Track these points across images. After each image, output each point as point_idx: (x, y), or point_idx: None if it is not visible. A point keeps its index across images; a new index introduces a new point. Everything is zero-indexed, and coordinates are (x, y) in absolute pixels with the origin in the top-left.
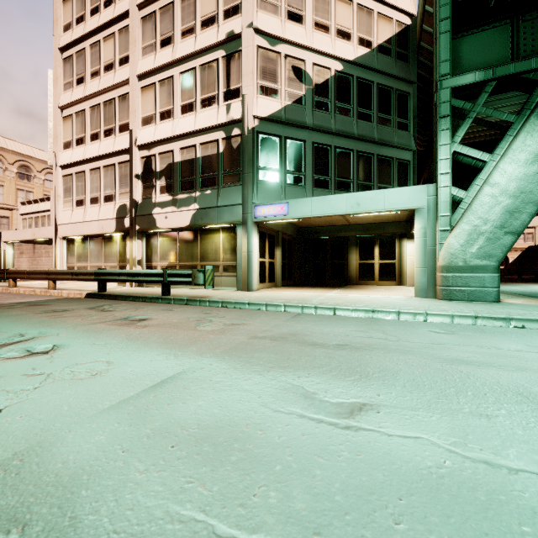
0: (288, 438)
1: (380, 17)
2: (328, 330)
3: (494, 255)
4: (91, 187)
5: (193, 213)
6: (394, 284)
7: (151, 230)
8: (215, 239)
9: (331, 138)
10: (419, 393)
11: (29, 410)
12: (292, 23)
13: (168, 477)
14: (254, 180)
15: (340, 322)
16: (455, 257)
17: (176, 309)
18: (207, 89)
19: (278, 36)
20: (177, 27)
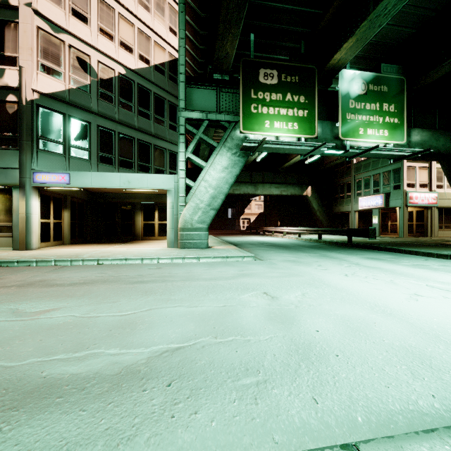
0: None
1: (156, 44)
2: (76, 275)
3: (206, 222)
4: None
5: None
6: None
7: None
8: None
9: (115, 125)
10: (93, 299)
11: None
12: (76, 20)
13: None
14: (33, 148)
15: (93, 269)
16: (187, 222)
17: None
18: None
19: (62, 26)
20: None
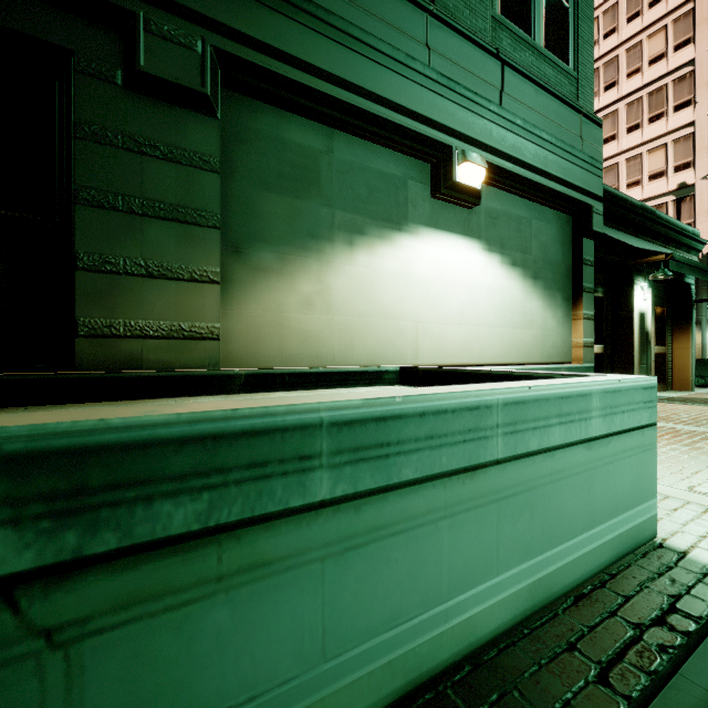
0: None
1: None
2: None
3: None
4: None
5: None
6: None
7: None
8: None
9: None
10: None
11: None
12: None
13: None
14: (707, 291)
15: None
16: None
17: None
18: None
19: None
20: (622, 181)
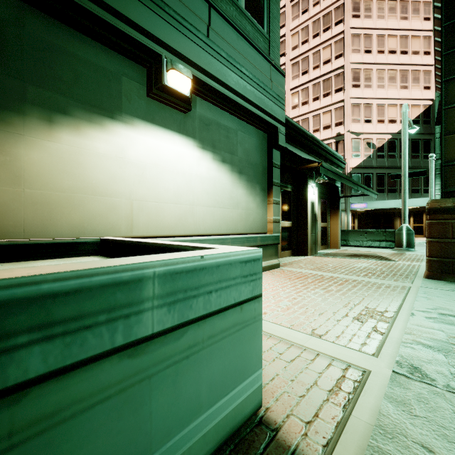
0: None
1: (412, 106)
2: None
3: None
4: None
5: None
6: (422, 237)
7: None
8: None
9: (385, 170)
10: None
11: None
12: (366, 124)
13: None
14: (350, 193)
15: None
16: None
17: None
18: None
19: (360, 132)
20: (310, 128)
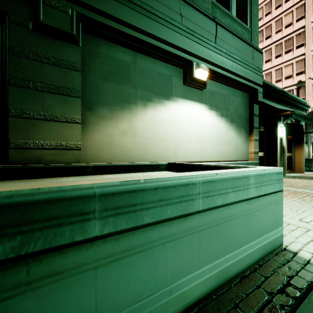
0: None
1: None
2: None
3: None
4: None
5: None
6: None
7: None
8: None
9: None
10: None
11: None
12: None
13: None
14: (311, 128)
15: None
16: None
17: None
18: None
19: None
20: (273, 79)
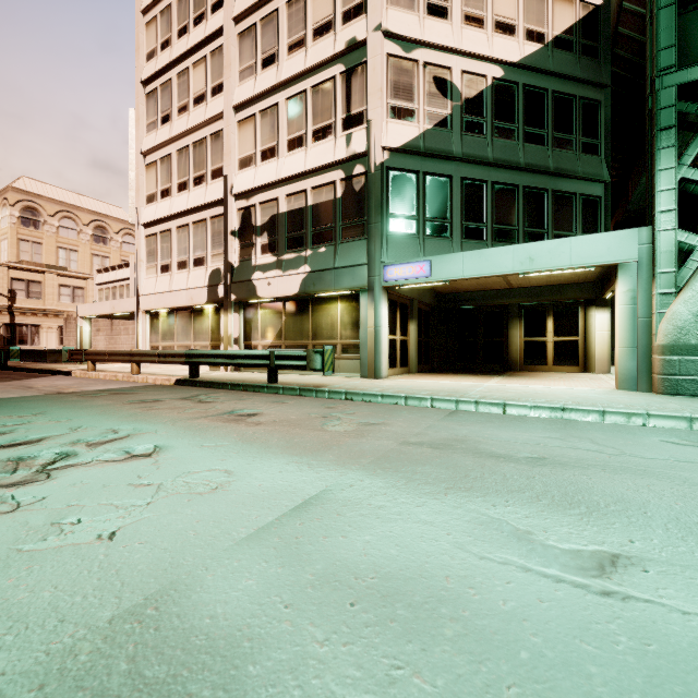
0: (519, 604)
1: None
2: (507, 436)
3: None
4: (178, 249)
5: (303, 277)
6: (576, 370)
7: (251, 301)
8: (331, 310)
9: (487, 170)
10: (697, 542)
11: (149, 535)
12: (433, 20)
13: (362, 656)
14: (383, 232)
15: (520, 424)
16: (684, 332)
17: (289, 402)
18: (320, 117)
19: (415, 38)
20: (283, 40)
